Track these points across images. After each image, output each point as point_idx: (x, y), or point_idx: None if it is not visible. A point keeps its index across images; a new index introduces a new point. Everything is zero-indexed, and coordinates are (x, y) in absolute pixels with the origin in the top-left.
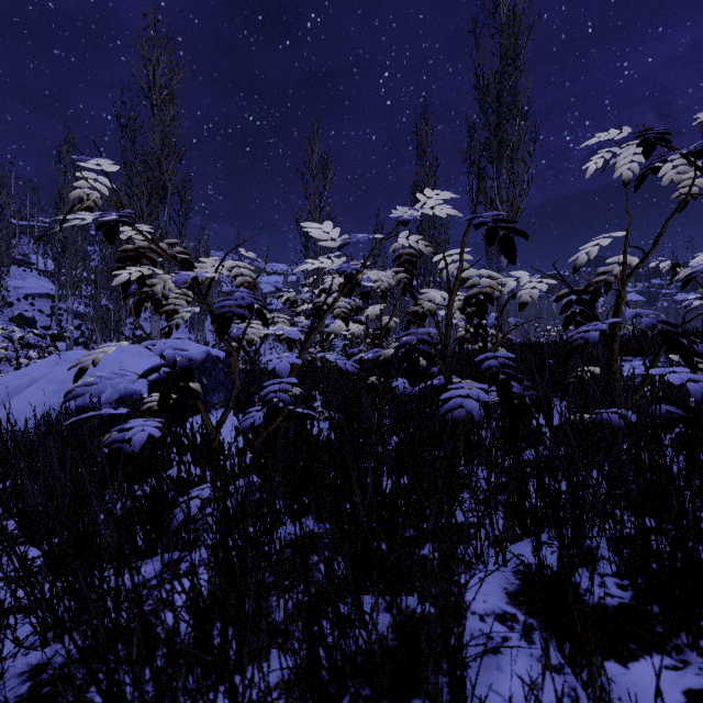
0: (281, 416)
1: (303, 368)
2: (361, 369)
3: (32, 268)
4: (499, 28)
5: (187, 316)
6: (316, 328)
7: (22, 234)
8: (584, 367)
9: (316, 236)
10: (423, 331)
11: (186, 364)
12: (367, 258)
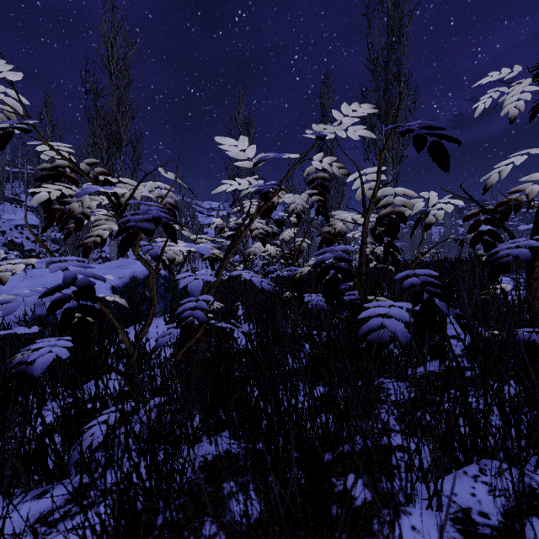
0: (200, 332)
1: (230, 283)
2: (277, 284)
3: (22, 205)
4: (386, 12)
5: (105, 235)
6: (234, 247)
7: (15, 179)
8: (496, 284)
9: (233, 156)
10: (340, 248)
11: (87, 282)
12: (283, 179)
